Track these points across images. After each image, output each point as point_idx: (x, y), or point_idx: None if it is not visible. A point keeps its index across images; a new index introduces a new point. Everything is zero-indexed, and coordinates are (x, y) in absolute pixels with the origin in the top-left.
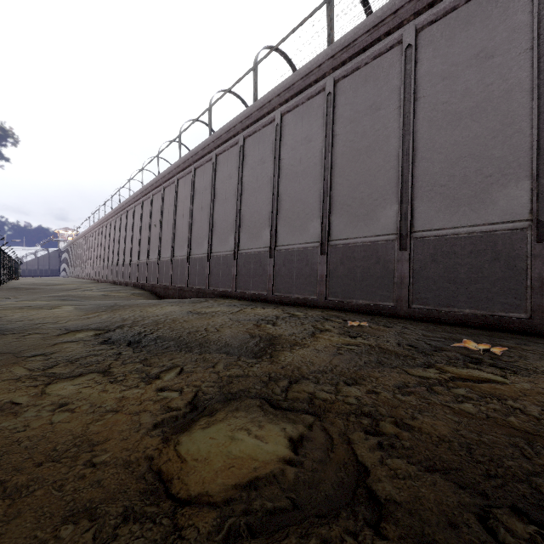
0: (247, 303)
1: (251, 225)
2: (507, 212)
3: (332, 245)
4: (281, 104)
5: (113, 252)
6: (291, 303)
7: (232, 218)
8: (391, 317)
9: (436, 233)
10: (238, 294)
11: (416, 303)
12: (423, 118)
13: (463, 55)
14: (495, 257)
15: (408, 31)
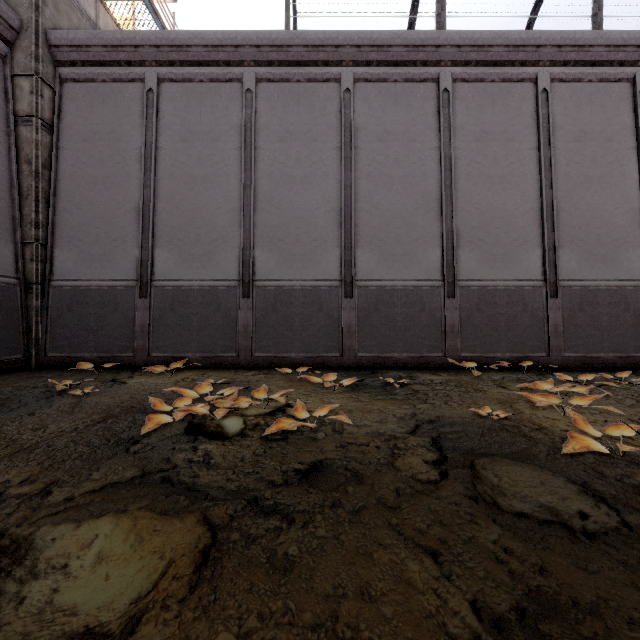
0: None
1: None
2: None
3: None
4: None
5: None
6: None
7: None
8: None
9: None
10: None
11: None
12: None
13: None
14: None
15: None
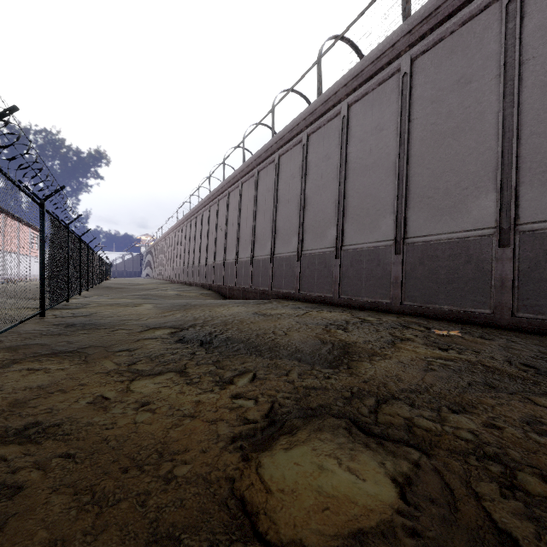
0: (312, 305)
1: (315, 225)
2: None
3: (409, 243)
4: (348, 94)
5: (184, 255)
6: (360, 307)
7: (295, 218)
8: (487, 327)
9: None
10: (301, 296)
11: (523, 312)
12: (533, 84)
13: None
14: None
15: None
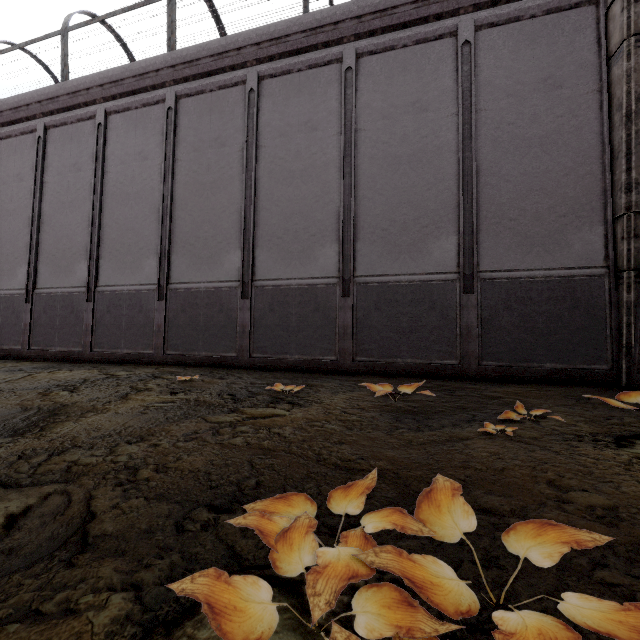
0: (48, 364)
1: (57, 254)
2: (324, 269)
3: (173, 289)
4: (106, 98)
5: None
6: (119, 361)
7: (23, 239)
8: (233, 368)
9: (274, 283)
10: (33, 353)
11: (256, 352)
12: (264, 168)
13: (296, 119)
14: (316, 307)
15: (251, 74)
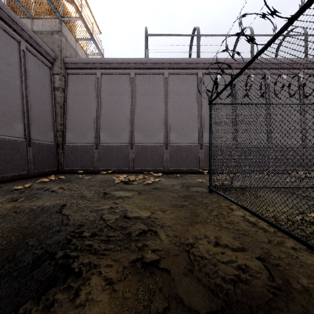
0: None
1: None
2: None
3: None
4: None
5: None
6: None
7: None
8: None
9: None
10: None
11: None
12: None
13: None
14: None
15: None
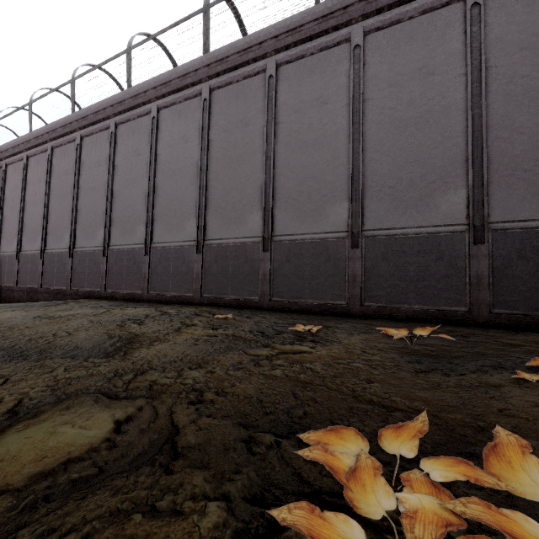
0: (118, 303)
1: (124, 219)
2: (335, 225)
3: (208, 244)
4: (158, 97)
5: None
6: (168, 302)
7: (101, 209)
8: (256, 309)
9: (290, 238)
10: (108, 294)
11: (275, 297)
12: (281, 140)
13: (309, 96)
14: (327, 258)
15: (270, 63)
